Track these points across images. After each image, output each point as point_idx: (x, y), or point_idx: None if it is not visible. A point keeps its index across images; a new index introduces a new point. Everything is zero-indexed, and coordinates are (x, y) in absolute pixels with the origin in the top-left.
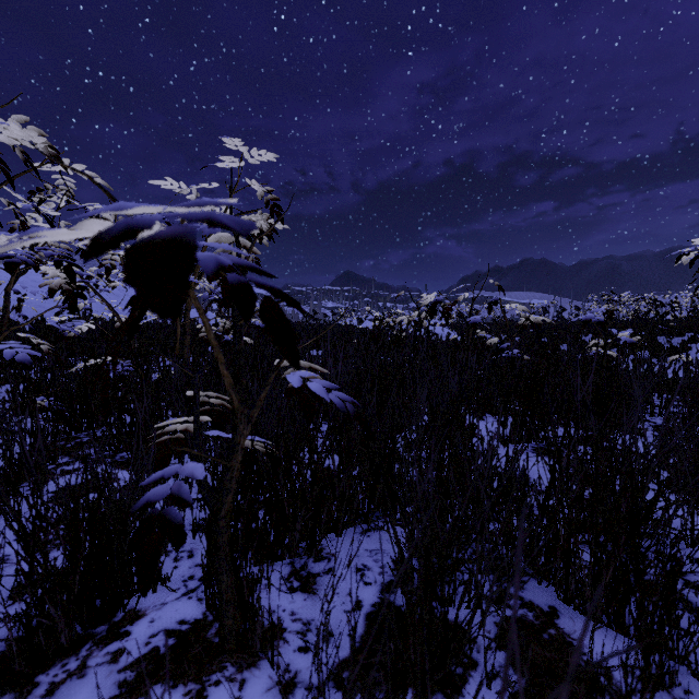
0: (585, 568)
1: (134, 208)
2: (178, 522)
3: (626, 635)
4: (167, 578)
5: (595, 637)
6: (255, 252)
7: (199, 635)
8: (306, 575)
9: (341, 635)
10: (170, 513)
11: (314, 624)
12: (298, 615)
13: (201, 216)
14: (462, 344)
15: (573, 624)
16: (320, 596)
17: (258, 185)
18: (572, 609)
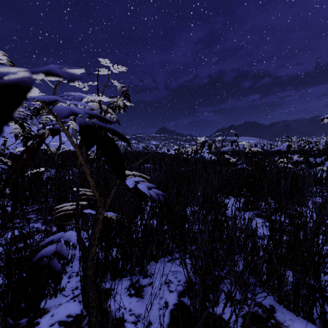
0: (290, 285)
1: (0, 67)
2: (58, 270)
3: (314, 323)
4: (63, 289)
5: (297, 324)
6: (111, 114)
7: (77, 324)
8: (138, 286)
9: (156, 324)
10: (54, 264)
11: (141, 317)
12: (133, 311)
13: (42, 70)
14: (217, 161)
15: (284, 316)
16: (145, 299)
17: (117, 83)
18: (282, 307)
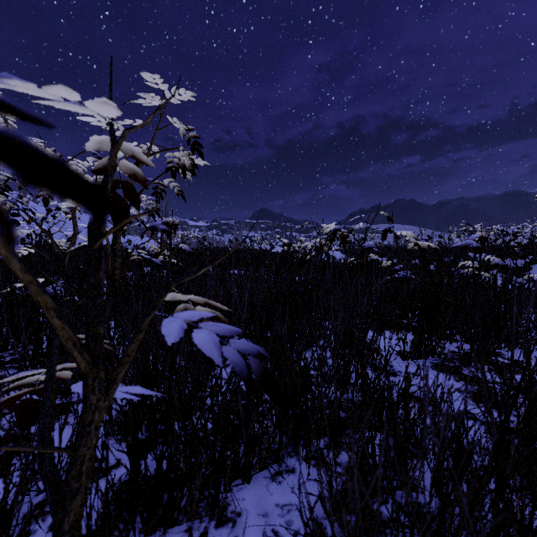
0: None
1: None
2: None
3: None
4: None
5: None
6: (146, 163)
7: None
8: None
9: None
10: None
11: None
12: None
13: None
14: (357, 266)
15: None
16: None
17: (179, 122)
18: None
